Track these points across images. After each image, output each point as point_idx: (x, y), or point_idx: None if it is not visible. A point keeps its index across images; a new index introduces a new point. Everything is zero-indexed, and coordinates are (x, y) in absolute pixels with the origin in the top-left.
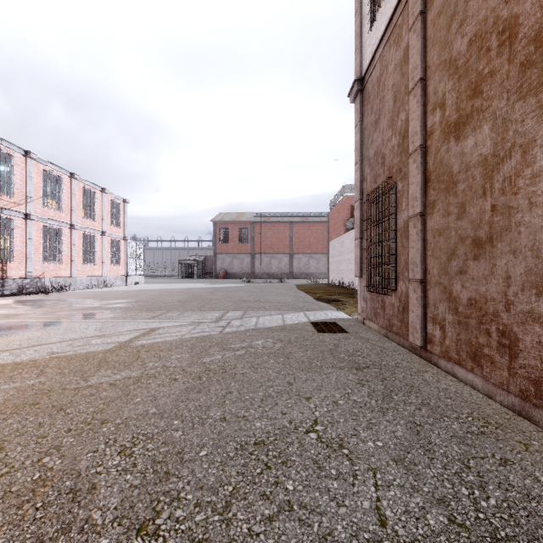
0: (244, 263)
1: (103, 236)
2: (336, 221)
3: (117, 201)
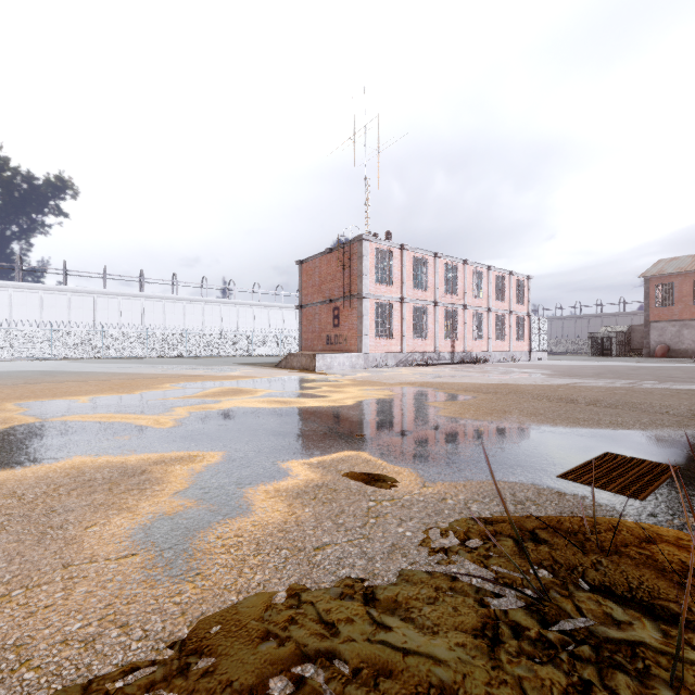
0: None
1: (510, 315)
2: None
3: (521, 280)
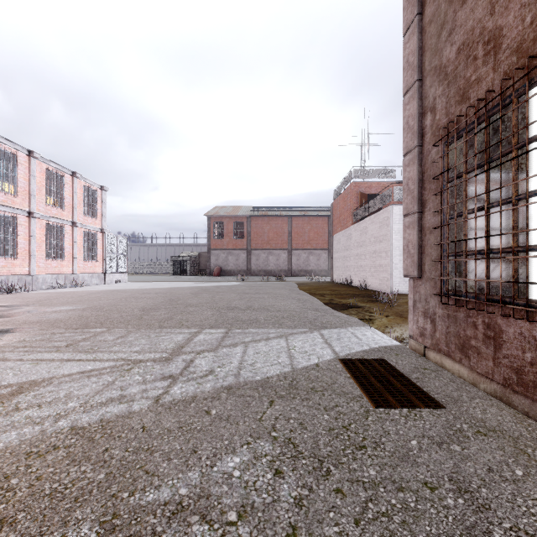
0: (240, 259)
1: (75, 227)
2: (341, 211)
3: (93, 188)
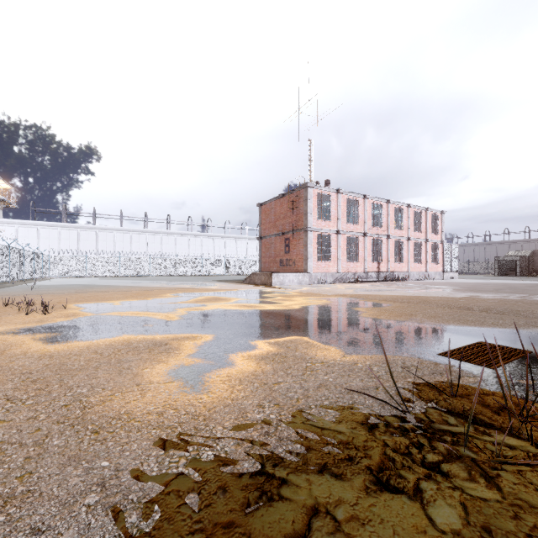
0: None
1: (426, 242)
2: None
3: (436, 214)
